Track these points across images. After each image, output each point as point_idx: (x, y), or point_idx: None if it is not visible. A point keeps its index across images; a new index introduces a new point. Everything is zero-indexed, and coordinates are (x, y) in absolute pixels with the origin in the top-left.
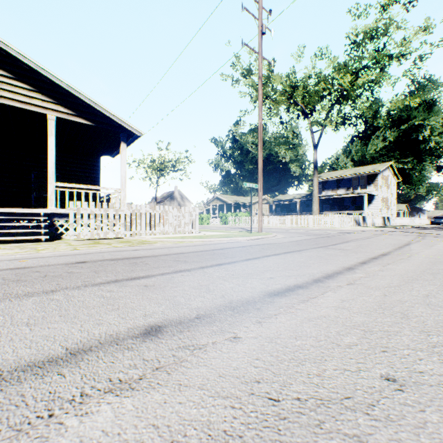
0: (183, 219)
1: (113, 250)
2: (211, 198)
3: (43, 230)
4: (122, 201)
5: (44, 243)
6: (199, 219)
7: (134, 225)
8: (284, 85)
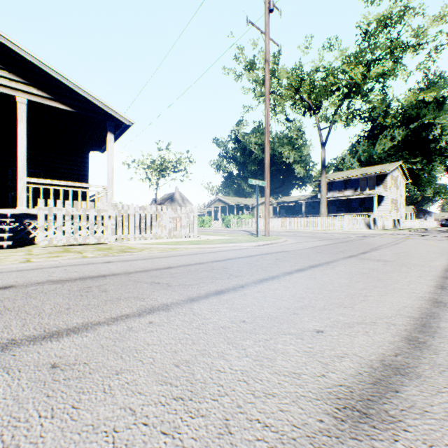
0: (179, 221)
1: (75, 263)
2: (213, 199)
3: (5, 235)
4: (108, 200)
5: (1, 251)
6: (200, 222)
7: (120, 229)
8: (290, 79)
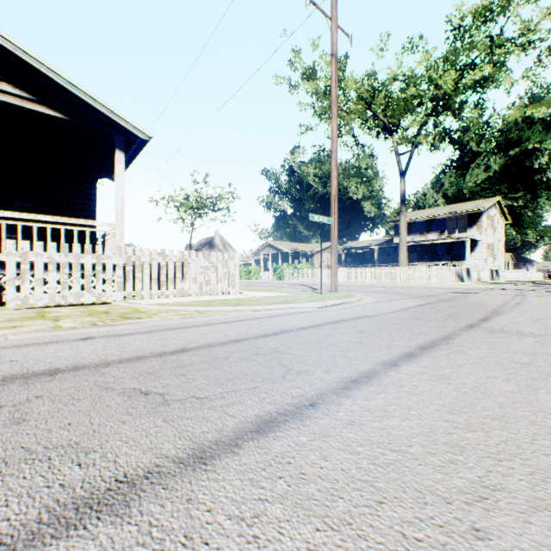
0: (213, 271)
1: (27, 342)
2: (261, 245)
3: None
4: (116, 243)
5: None
6: (246, 273)
7: (130, 282)
8: (361, 89)
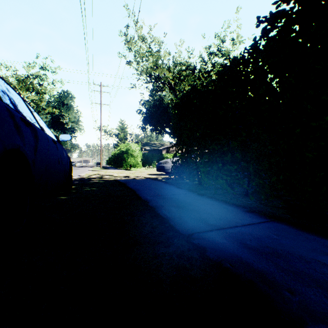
0: None
1: None
2: None
3: None
4: None
5: None
6: None
7: None
8: None
